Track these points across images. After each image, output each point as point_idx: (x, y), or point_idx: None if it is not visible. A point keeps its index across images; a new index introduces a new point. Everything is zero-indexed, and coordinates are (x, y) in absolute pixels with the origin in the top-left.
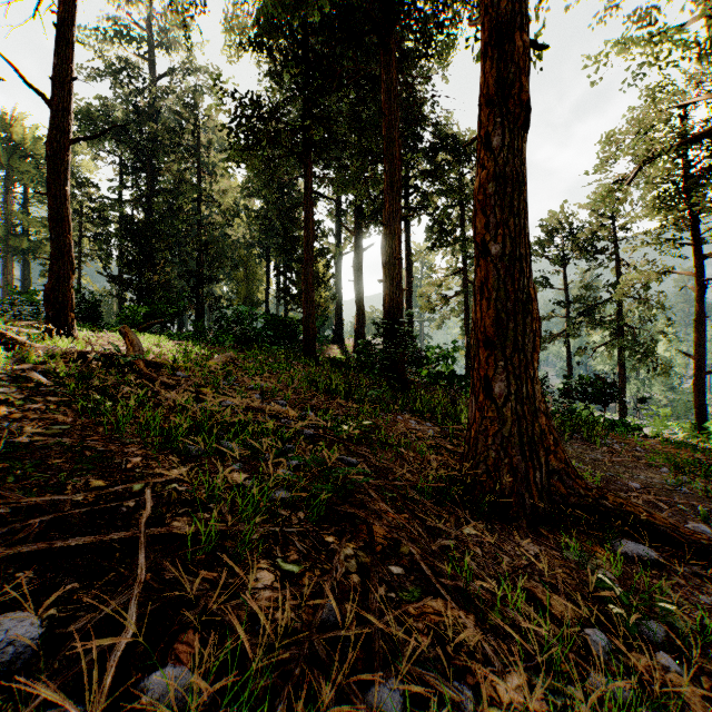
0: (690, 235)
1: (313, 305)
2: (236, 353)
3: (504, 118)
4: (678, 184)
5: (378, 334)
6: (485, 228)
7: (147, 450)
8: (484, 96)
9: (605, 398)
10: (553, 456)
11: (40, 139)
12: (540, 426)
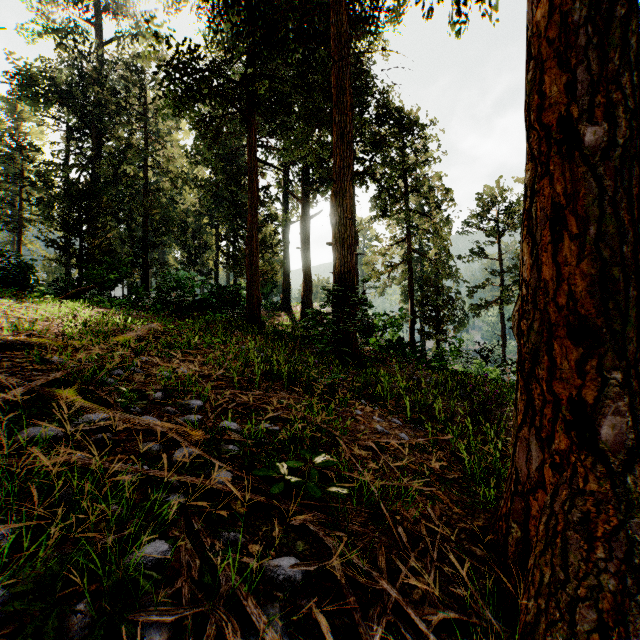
0: None
1: (257, 270)
2: (169, 322)
3: None
4: None
5: (328, 302)
6: (567, 93)
7: None
8: None
9: None
10: None
11: None
12: None
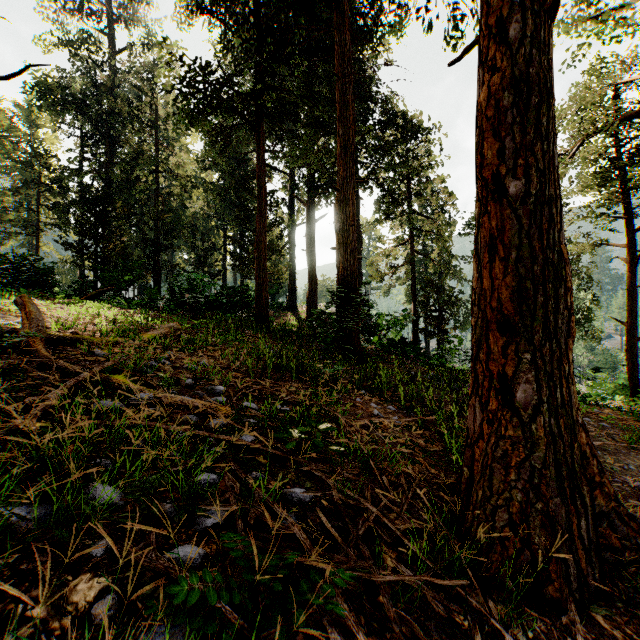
0: (623, 209)
1: (265, 273)
2: (184, 322)
3: None
4: (613, 160)
5: (332, 303)
6: (498, 157)
7: None
8: None
9: None
10: (599, 491)
11: (2, 111)
12: (579, 447)
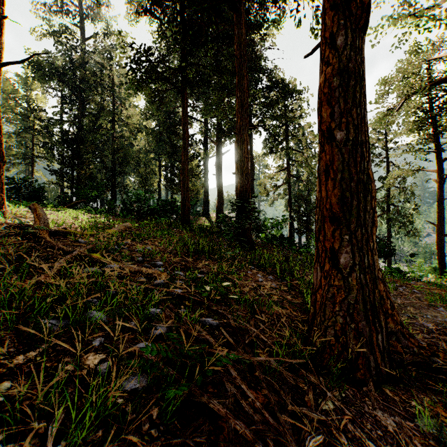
0: (434, 145)
1: (188, 190)
2: (133, 223)
3: (346, 21)
4: (427, 112)
5: (233, 210)
6: (330, 117)
7: (1, 328)
8: (328, 3)
9: (386, 254)
10: (391, 319)
11: (8, 80)
12: (379, 292)
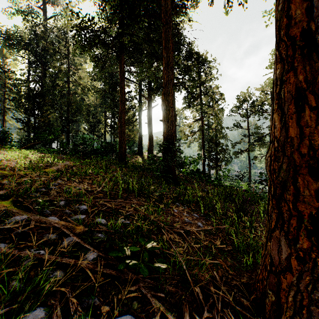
0: None
1: (124, 134)
2: (77, 161)
3: None
4: None
5: (160, 150)
6: (307, 15)
7: None
8: None
9: None
10: None
11: None
12: None
